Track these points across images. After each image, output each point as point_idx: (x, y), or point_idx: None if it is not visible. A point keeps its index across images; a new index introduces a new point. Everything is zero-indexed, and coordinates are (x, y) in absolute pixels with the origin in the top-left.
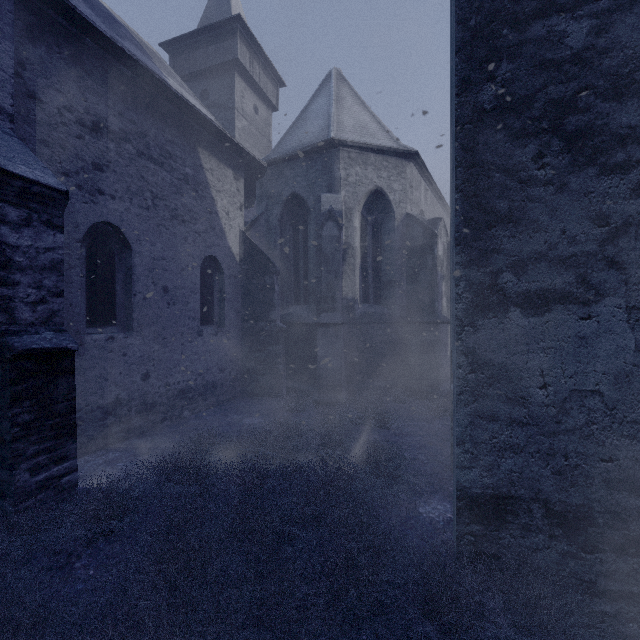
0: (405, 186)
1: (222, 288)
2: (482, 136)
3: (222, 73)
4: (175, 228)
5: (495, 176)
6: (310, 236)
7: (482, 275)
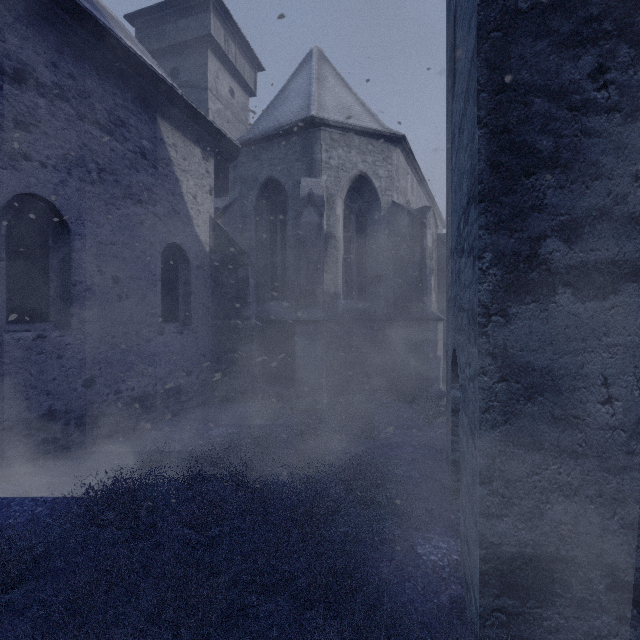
0: (391, 173)
1: (188, 281)
2: (516, 47)
3: (194, 50)
4: (129, 209)
5: (535, 102)
6: (288, 225)
7: (516, 242)
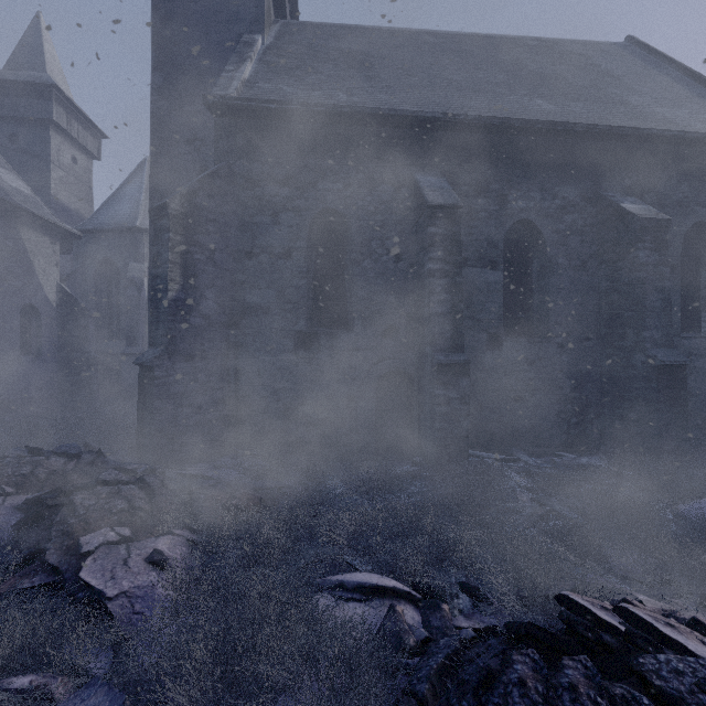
0: None
1: (40, 327)
2: None
3: (35, 125)
4: None
5: None
6: (121, 291)
7: None
